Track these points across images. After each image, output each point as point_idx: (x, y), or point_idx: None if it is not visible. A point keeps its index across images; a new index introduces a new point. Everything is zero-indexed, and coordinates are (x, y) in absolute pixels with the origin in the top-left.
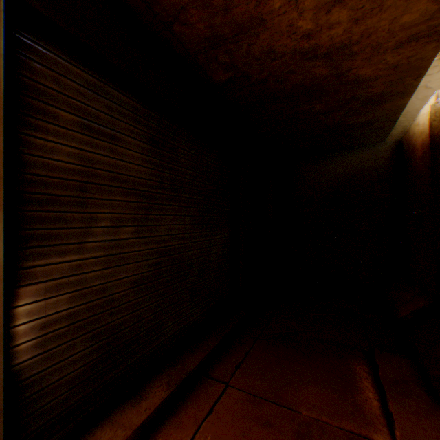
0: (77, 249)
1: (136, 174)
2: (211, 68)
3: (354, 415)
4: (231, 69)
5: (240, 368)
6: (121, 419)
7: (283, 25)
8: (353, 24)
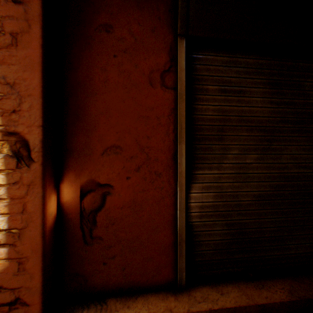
0: (217, 167)
1: (258, 115)
2: None
3: None
4: None
5: None
6: (245, 290)
7: None
8: None
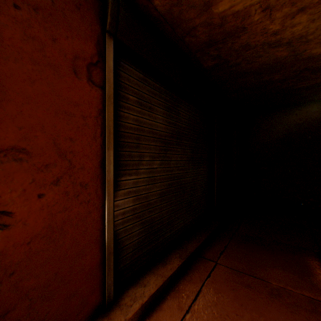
0: (135, 172)
1: (160, 129)
2: (203, 59)
3: (310, 288)
4: (217, 58)
5: (223, 255)
6: (158, 272)
7: (258, 29)
8: (309, 23)
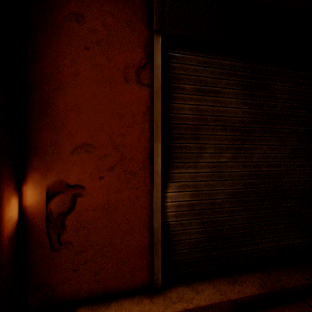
0: (193, 166)
1: (232, 115)
2: None
3: None
4: None
5: None
6: (219, 286)
7: None
8: None
